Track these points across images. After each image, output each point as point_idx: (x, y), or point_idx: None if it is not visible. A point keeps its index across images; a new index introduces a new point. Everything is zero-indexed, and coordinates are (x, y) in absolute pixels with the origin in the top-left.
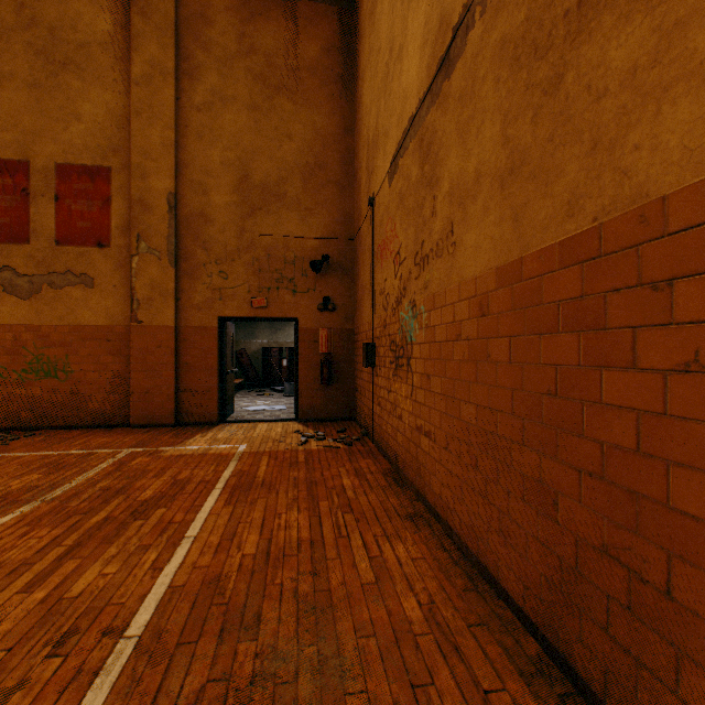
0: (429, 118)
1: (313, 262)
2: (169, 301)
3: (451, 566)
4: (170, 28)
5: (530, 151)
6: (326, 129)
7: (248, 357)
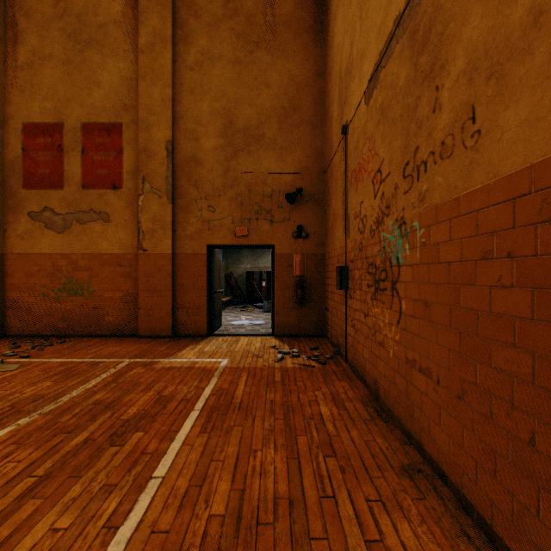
0: None
1: (288, 194)
2: (167, 232)
3: None
4: (168, 2)
5: None
6: (299, 75)
7: (235, 279)
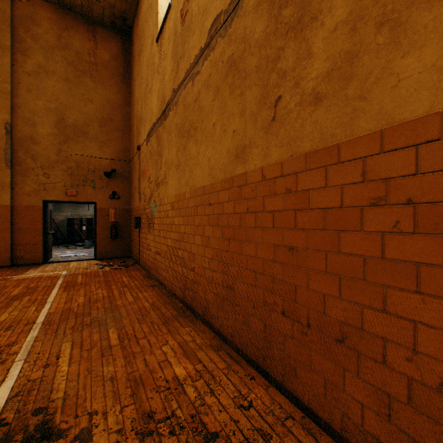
0: (160, 129)
1: (106, 172)
2: (6, 189)
3: (163, 295)
4: (7, 20)
5: (181, 163)
6: (114, 100)
7: (56, 224)
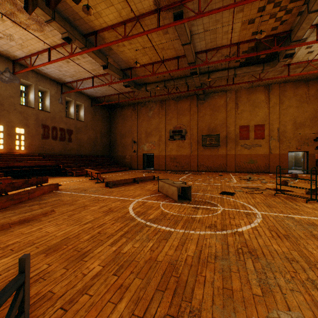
0: None
1: (314, 139)
2: (277, 149)
3: None
4: (277, 95)
5: None
6: (316, 108)
7: None
